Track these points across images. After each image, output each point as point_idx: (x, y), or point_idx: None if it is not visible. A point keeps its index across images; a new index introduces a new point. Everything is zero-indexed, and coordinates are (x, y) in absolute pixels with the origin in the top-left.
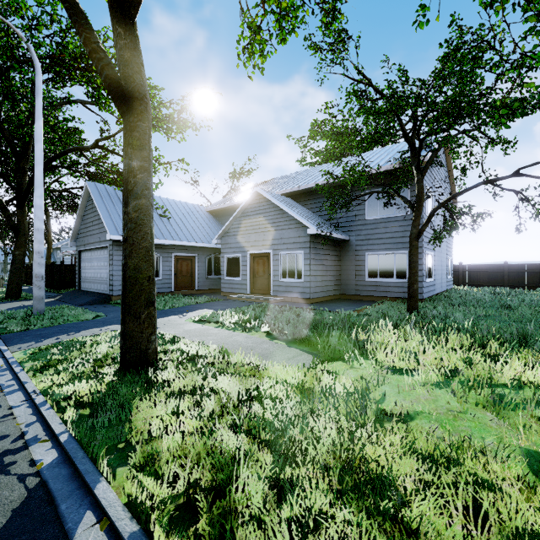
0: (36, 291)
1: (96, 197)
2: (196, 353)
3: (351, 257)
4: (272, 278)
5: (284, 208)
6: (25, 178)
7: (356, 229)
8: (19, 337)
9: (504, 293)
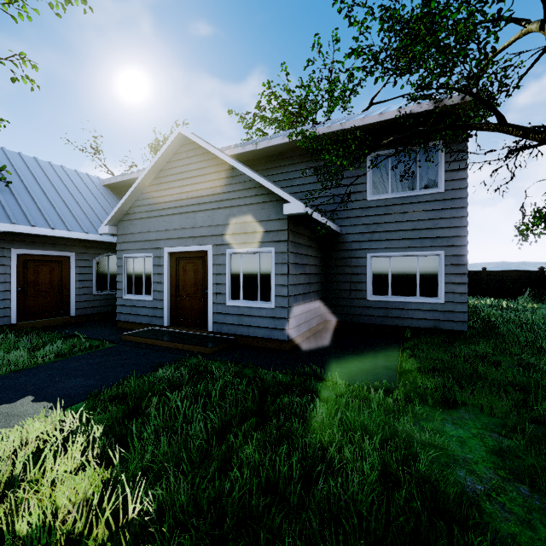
0: None
1: None
2: None
3: (343, 261)
4: (211, 298)
5: (236, 164)
6: None
7: (351, 216)
8: None
9: (505, 307)
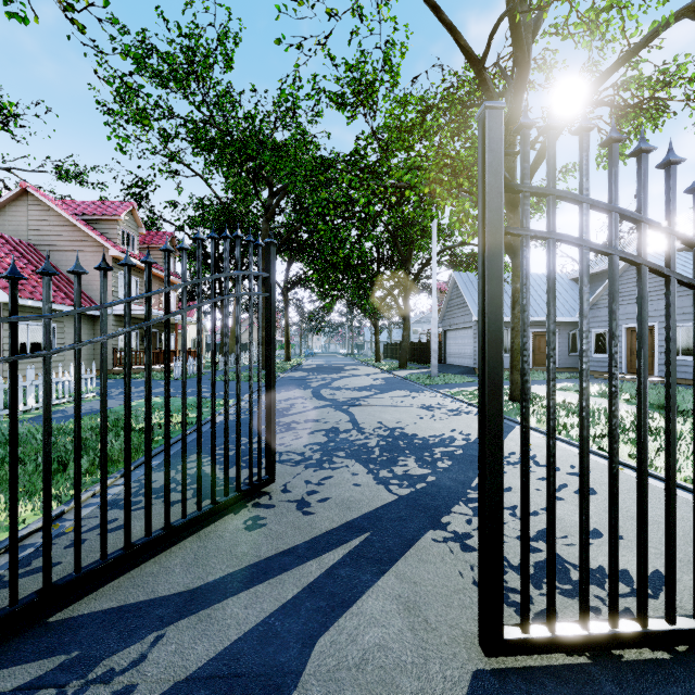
0: (433, 361)
1: (461, 286)
2: (557, 401)
3: None
4: (656, 355)
5: None
6: (409, 276)
7: None
8: (437, 387)
9: None
